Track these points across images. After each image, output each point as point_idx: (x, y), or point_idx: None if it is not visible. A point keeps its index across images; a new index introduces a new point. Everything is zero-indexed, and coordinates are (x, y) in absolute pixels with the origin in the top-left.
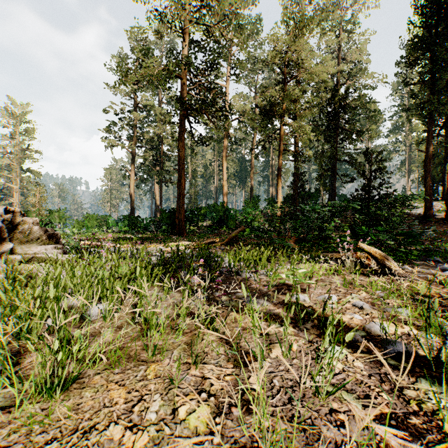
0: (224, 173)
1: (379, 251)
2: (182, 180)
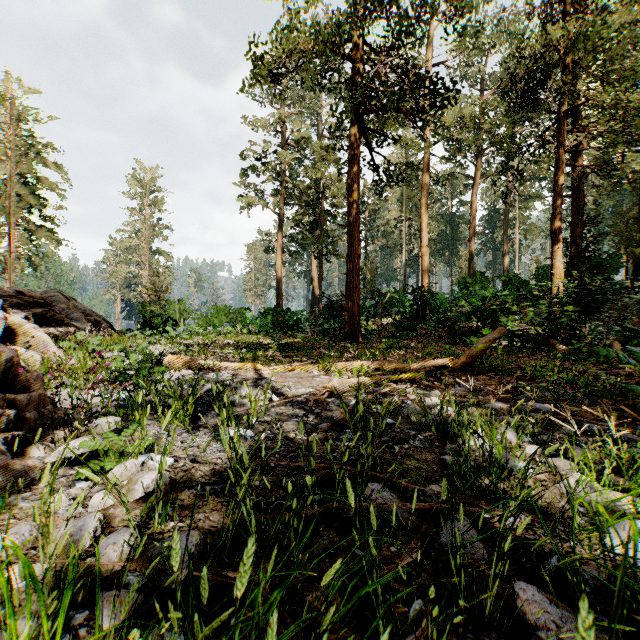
0: (424, 233)
1: None
2: (355, 243)
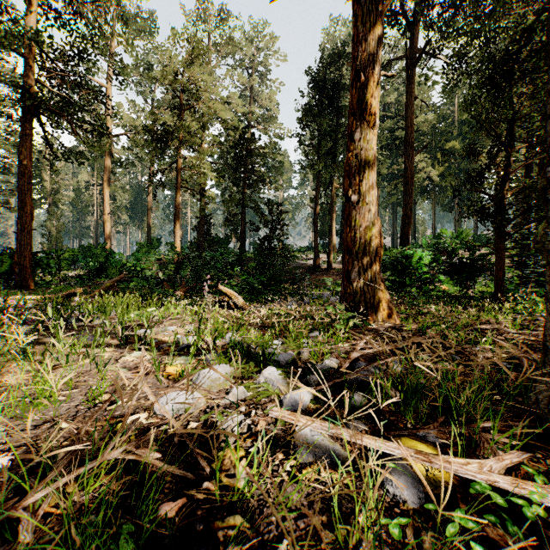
0: (106, 204)
1: (233, 292)
2: (27, 208)
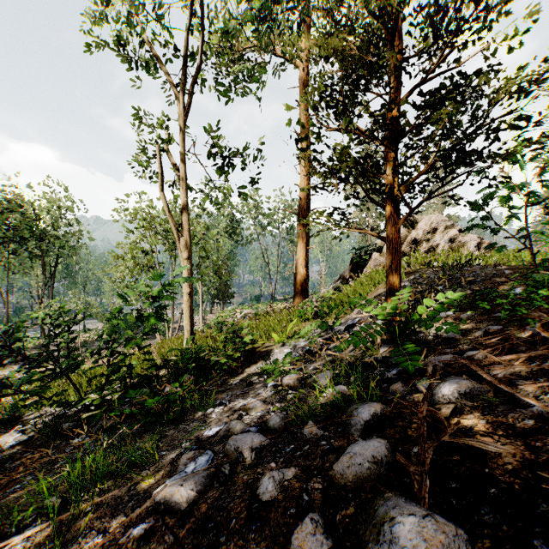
0: None
1: None
2: None
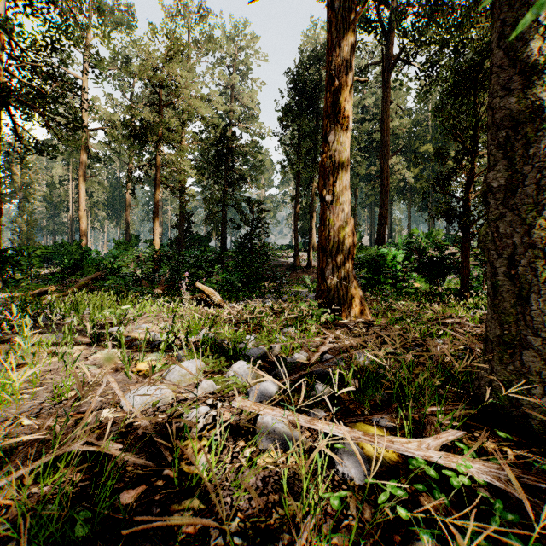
0: (82, 199)
1: (211, 289)
2: None
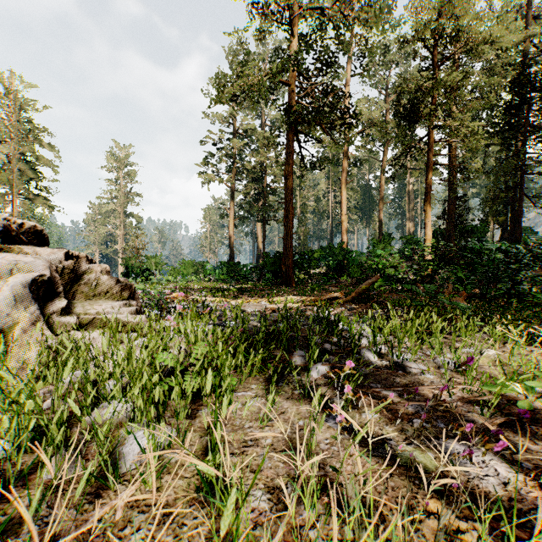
0: (343, 205)
1: None
2: (289, 216)
